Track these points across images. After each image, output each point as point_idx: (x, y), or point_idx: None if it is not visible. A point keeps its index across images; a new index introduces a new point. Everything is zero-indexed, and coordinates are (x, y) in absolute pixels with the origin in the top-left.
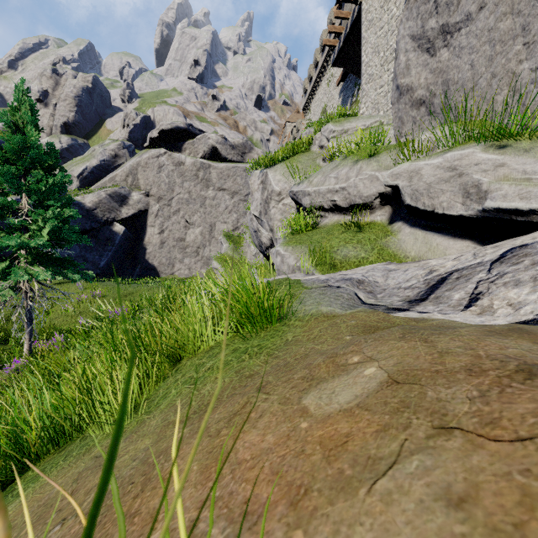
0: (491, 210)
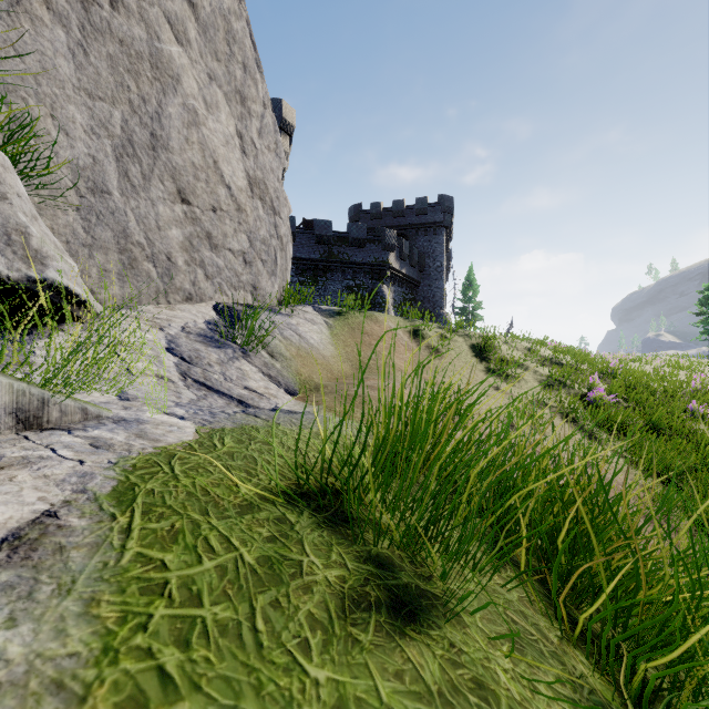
0: (51, 285)
